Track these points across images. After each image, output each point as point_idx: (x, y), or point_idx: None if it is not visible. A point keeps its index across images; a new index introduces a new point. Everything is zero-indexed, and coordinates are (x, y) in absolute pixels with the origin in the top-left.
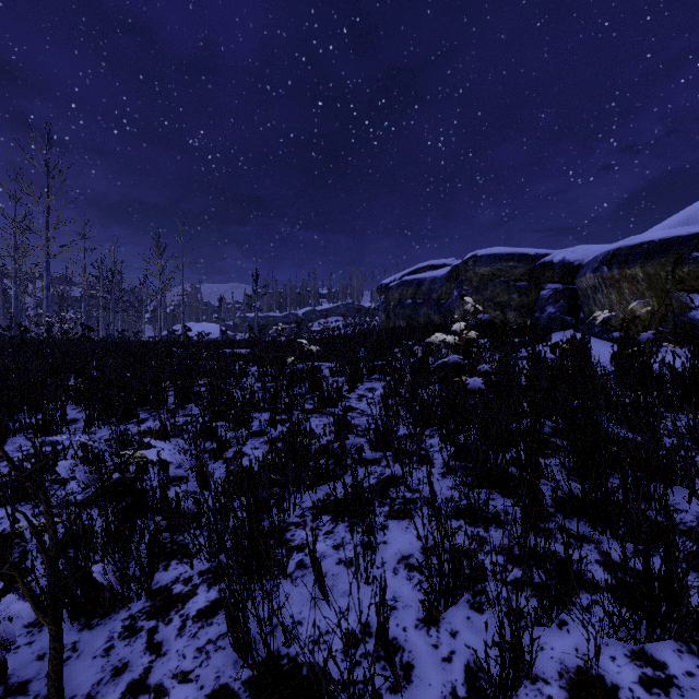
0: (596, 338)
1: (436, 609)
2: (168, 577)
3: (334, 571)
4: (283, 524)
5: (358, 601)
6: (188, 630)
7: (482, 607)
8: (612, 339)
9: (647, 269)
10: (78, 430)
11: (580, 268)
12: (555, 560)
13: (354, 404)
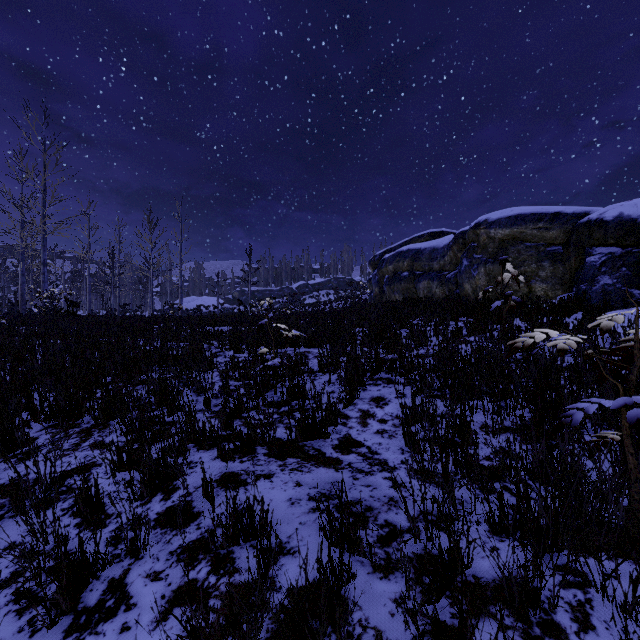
0: None
1: None
2: None
3: None
4: None
5: None
6: None
7: None
8: None
9: None
10: None
11: None
12: None
13: (355, 433)
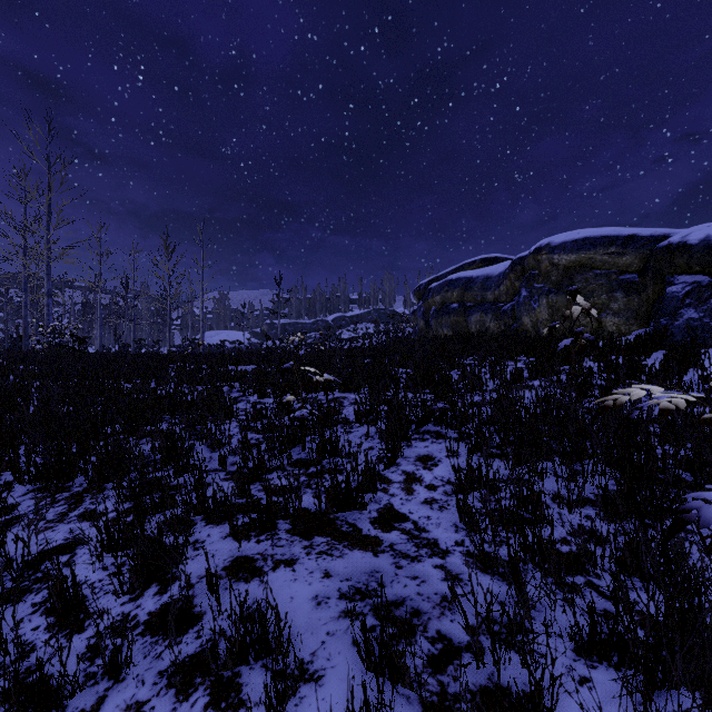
0: None
1: None
2: None
3: None
4: None
5: None
6: None
7: None
8: None
9: None
10: None
11: None
12: None
13: (398, 502)
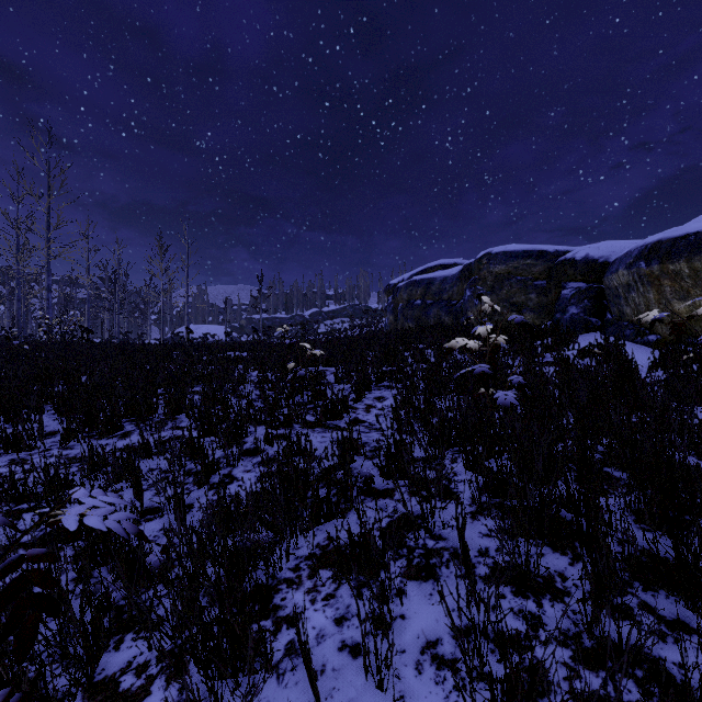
0: (628, 341)
1: None
2: (118, 661)
3: (335, 663)
4: (272, 581)
5: None
6: None
7: None
8: (647, 342)
9: (694, 263)
10: (54, 445)
11: (606, 265)
12: (677, 700)
13: (361, 416)
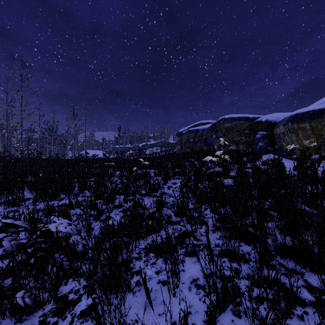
0: (284, 158)
1: (214, 316)
2: (67, 289)
3: (156, 288)
4: (129, 258)
5: (171, 324)
6: (74, 324)
7: (240, 314)
8: (292, 158)
9: (311, 124)
10: (30, 204)
11: (275, 124)
12: (285, 292)
13: (166, 191)
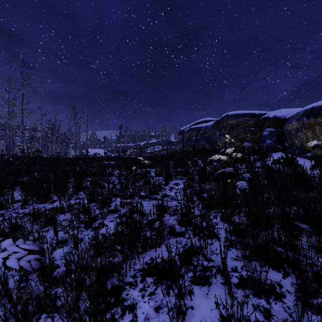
0: (296, 156)
1: None
2: None
3: None
4: (121, 283)
5: None
6: None
7: None
8: (306, 157)
9: None
10: (18, 207)
11: (284, 120)
12: None
13: (167, 193)
